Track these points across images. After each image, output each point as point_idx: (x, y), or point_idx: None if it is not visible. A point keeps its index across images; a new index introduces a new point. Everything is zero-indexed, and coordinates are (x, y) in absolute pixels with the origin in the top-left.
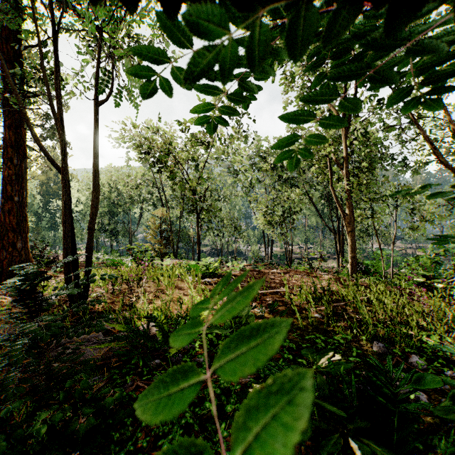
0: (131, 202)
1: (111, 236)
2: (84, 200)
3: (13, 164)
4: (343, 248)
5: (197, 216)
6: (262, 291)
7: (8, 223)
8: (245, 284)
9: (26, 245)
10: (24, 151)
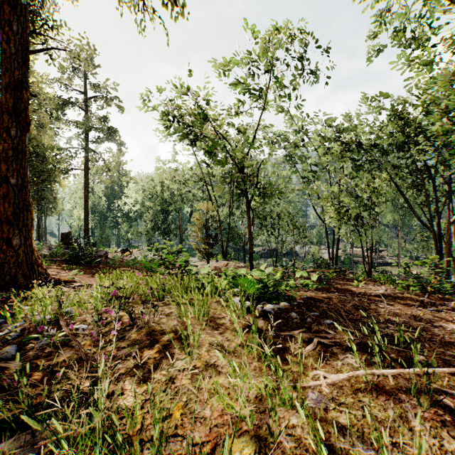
0: (182, 200)
1: (163, 235)
2: (141, 200)
3: (10, 136)
4: (447, 253)
5: (248, 205)
6: (419, 370)
7: (3, 213)
8: (346, 327)
9: (28, 242)
10: (26, 120)
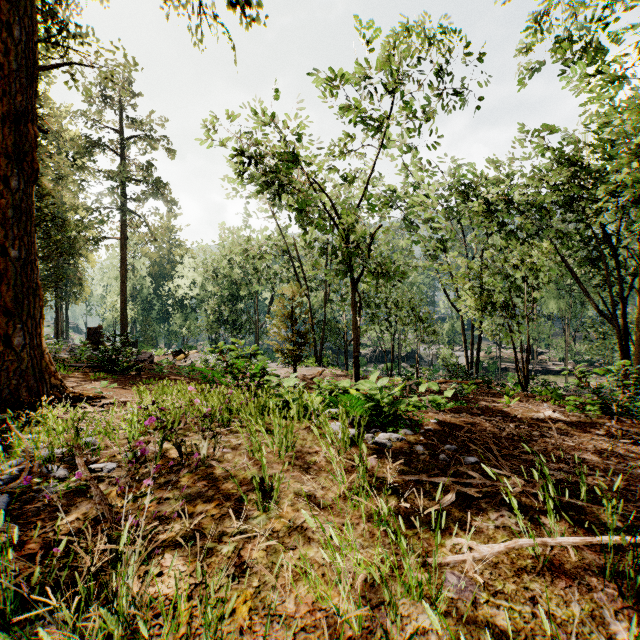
0: (258, 281)
1: (232, 330)
2: (201, 281)
3: (10, 188)
4: (638, 356)
5: (352, 287)
6: (616, 539)
7: None
8: (498, 468)
9: (35, 341)
10: (32, 166)
